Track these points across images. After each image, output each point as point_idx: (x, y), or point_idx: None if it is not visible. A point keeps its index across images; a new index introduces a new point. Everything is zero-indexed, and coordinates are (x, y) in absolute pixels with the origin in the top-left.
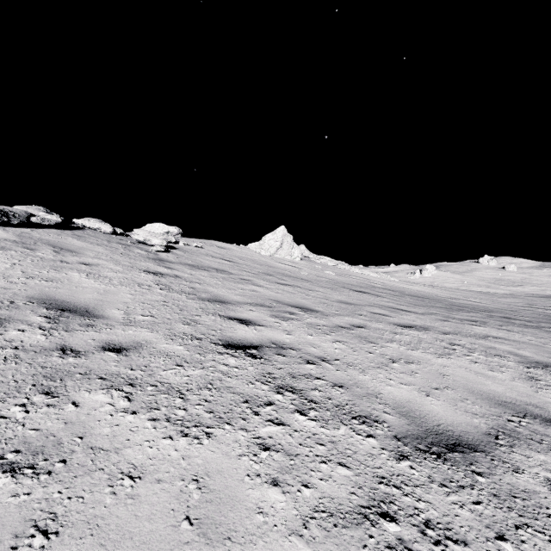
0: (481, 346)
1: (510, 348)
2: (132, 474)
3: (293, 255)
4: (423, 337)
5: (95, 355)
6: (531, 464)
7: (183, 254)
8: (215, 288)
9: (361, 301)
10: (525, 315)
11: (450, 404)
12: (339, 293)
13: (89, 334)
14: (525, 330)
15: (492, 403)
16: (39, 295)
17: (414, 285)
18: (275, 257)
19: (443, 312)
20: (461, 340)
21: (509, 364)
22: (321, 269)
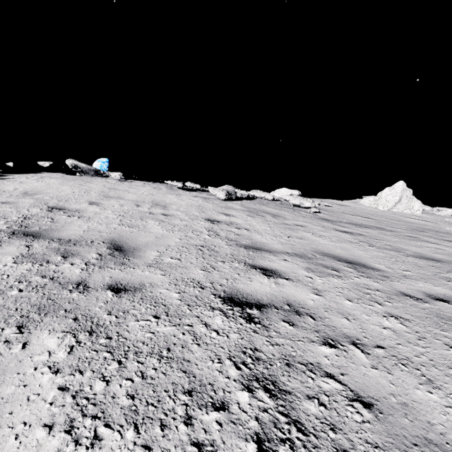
0: None
1: None
2: None
3: (412, 208)
4: None
5: (435, 303)
6: None
7: (330, 213)
8: (405, 246)
9: None
10: None
11: None
12: None
13: (398, 284)
14: None
15: None
16: (315, 250)
17: None
18: (394, 212)
19: None
20: None
21: None
22: None
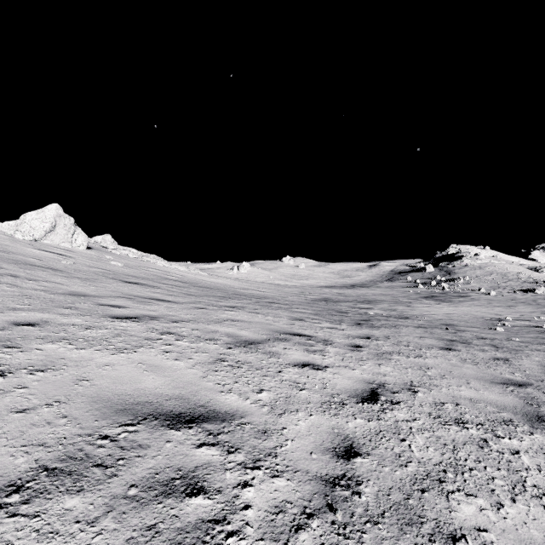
0: (202, 331)
1: (235, 329)
2: None
3: (74, 242)
4: (130, 329)
5: None
6: (20, 535)
7: None
8: None
9: (111, 293)
10: (289, 300)
11: (9, 437)
12: (91, 284)
13: None
14: (273, 311)
15: (110, 411)
16: None
17: (219, 278)
18: (40, 243)
19: (212, 301)
20: (185, 327)
21: (210, 348)
22: (108, 260)
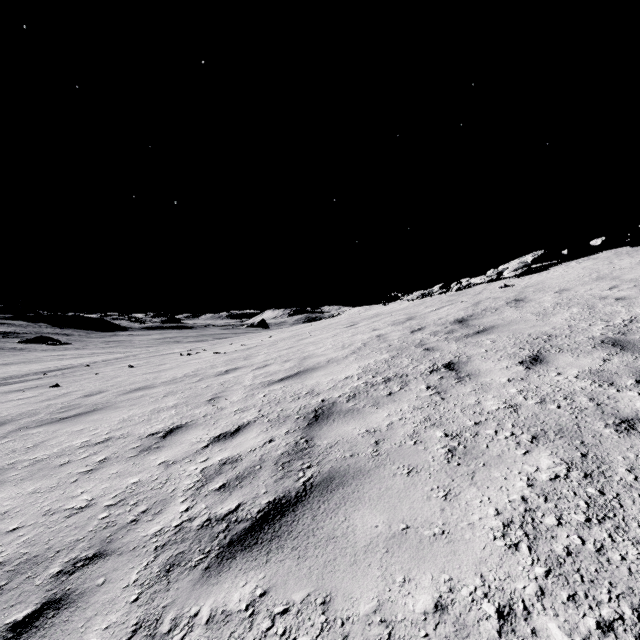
0: None
1: None
2: (448, 495)
3: None
4: None
5: (637, 439)
6: None
7: None
8: None
9: None
10: None
11: None
12: None
13: None
14: None
15: None
16: None
17: None
18: None
19: None
20: None
21: None
22: None
